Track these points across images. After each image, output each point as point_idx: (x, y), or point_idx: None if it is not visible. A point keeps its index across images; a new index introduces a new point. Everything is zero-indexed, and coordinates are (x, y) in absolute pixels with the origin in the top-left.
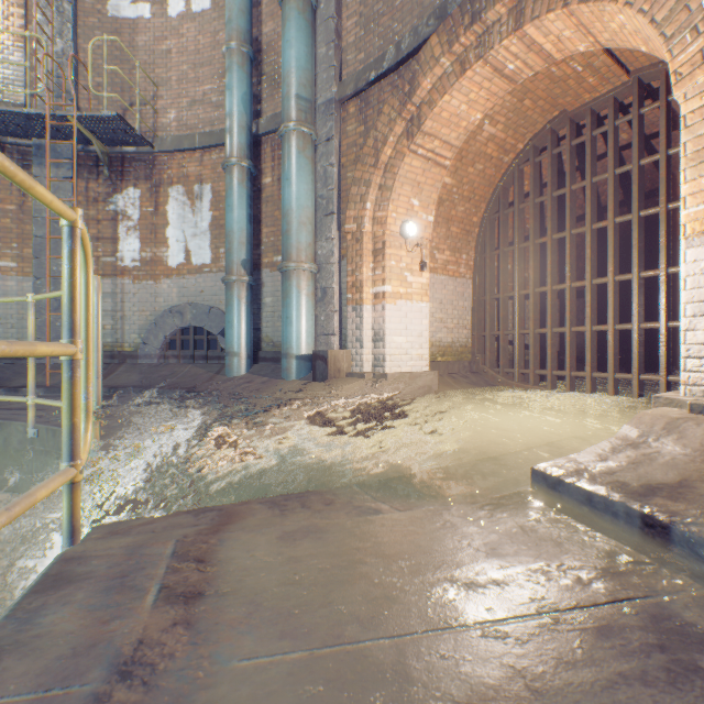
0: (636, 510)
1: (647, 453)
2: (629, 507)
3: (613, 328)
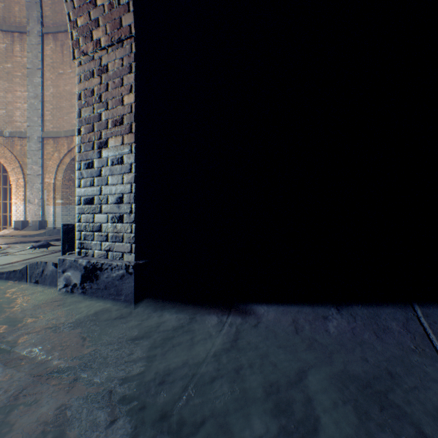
0: (2, 235)
1: (5, 233)
2: (2, 235)
3: (3, 214)
